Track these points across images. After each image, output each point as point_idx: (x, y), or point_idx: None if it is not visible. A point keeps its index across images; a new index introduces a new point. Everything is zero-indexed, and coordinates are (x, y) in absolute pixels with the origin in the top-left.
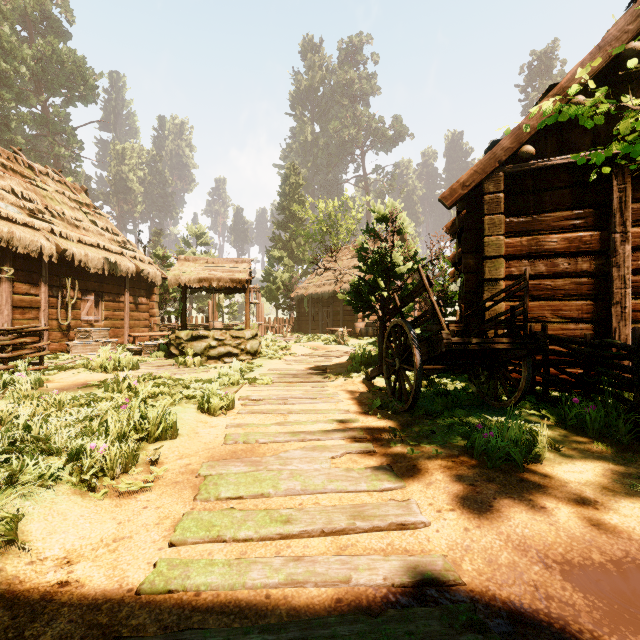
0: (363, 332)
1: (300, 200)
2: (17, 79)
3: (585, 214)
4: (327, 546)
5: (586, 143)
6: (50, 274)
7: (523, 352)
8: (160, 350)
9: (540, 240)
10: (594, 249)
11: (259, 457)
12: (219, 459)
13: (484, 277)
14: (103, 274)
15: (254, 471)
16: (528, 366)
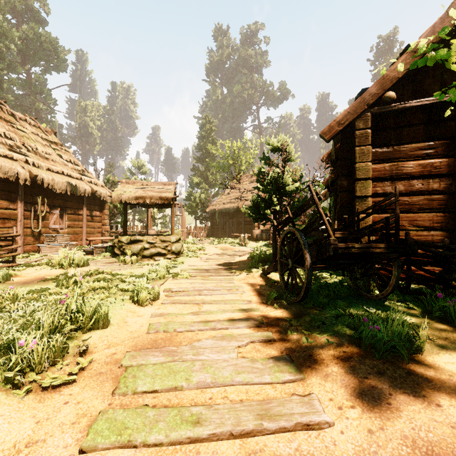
0: (259, 237)
1: (213, 141)
2: (8, 54)
3: (435, 145)
4: (236, 452)
5: (435, 90)
6: (25, 194)
7: (395, 255)
8: (107, 251)
9: (399, 166)
10: (443, 172)
11: (175, 347)
12: (141, 348)
13: (356, 195)
14: (66, 194)
15: (170, 361)
16: (398, 266)
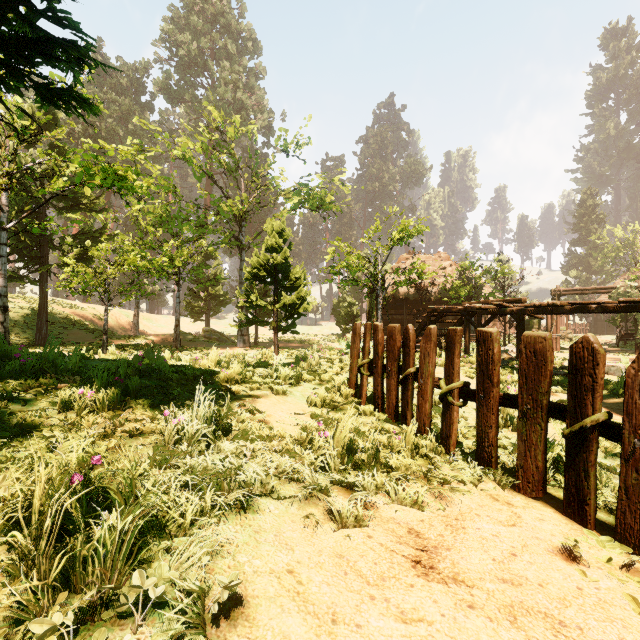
0: None
1: (597, 218)
2: None
3: None
4: None
5: None
6: None
7: None
8: None
9: None
10: None
11: None
12: None
13: None
14: None
15: None
16: None
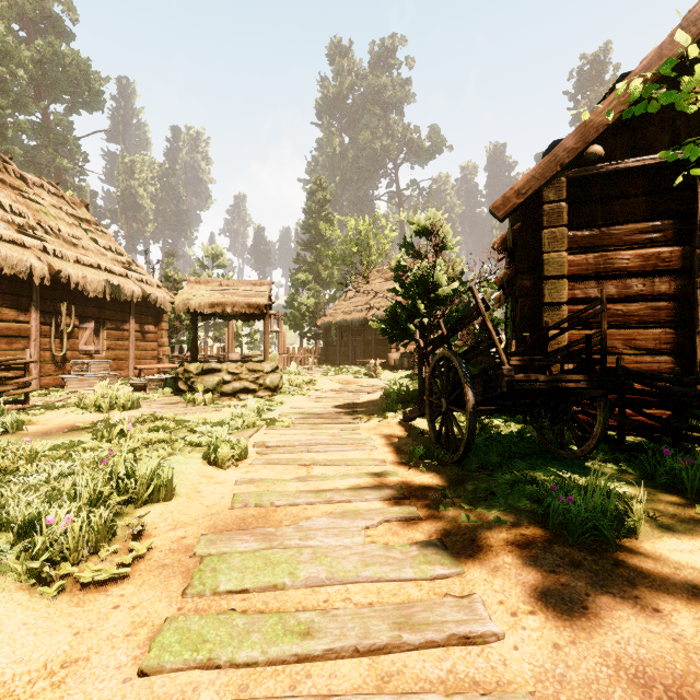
0: (397, 364)
1: (327, 218)
2: (14, 84)
3: (663, 226)
4: (363, 675)
5: (663, 143)
6: (42, 298)
7: (600, 391)
8: (167, 385)
9: (609, 257)
10: (674, 267)
11: (274, 527)
12: (223, 530)
13: (543, 301)
14: (104, 299)
15: (266, 548)
16: (605, 408)
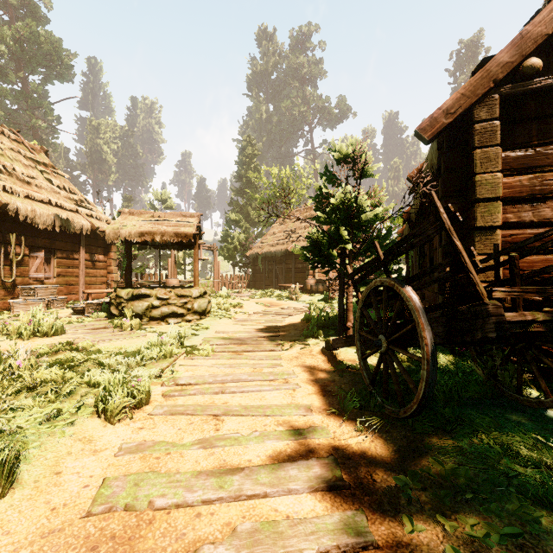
0: (314, 288)
1: (255, 169)
2: None
3: None
4: None
5: None
6: None
7: None
8: (102, 309)
9: (546, 178)
10: None
11: None
12: None
13: (475, 225)
14: (55, 231)
15: None
16: None
